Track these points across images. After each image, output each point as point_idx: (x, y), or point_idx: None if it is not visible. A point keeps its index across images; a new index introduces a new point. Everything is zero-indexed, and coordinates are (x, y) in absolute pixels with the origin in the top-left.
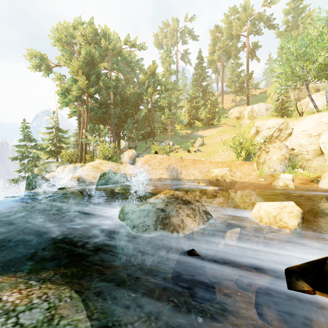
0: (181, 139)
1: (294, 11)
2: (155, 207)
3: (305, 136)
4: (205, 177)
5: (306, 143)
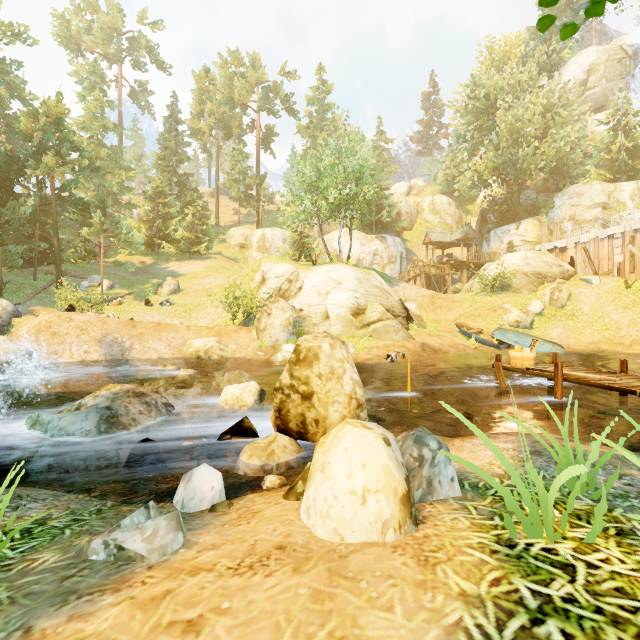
0: (131, 275)
1: (320, 103)
2: (97, 408)
3: (315, 293)
4: (179, 354)
5: (315, 302)
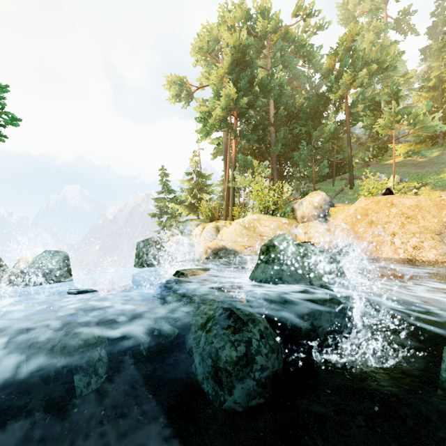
0: (417, 168)
1: None
2: None
3: None
4: None
5: None
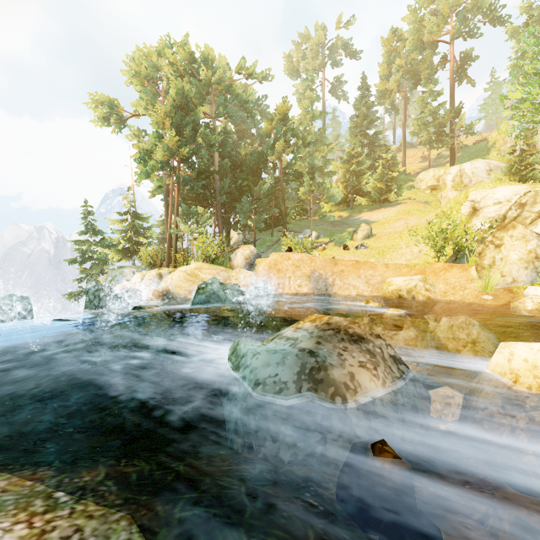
0: (332, 227)
1: None
2: (297, 347)
3: None
4: (377, 292)
5: None
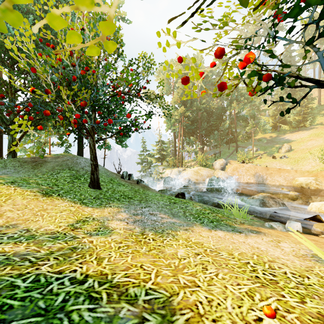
0: (265, 143)
1: None
2: (258, 199)
3: None
4: (290, 184)
5: None
